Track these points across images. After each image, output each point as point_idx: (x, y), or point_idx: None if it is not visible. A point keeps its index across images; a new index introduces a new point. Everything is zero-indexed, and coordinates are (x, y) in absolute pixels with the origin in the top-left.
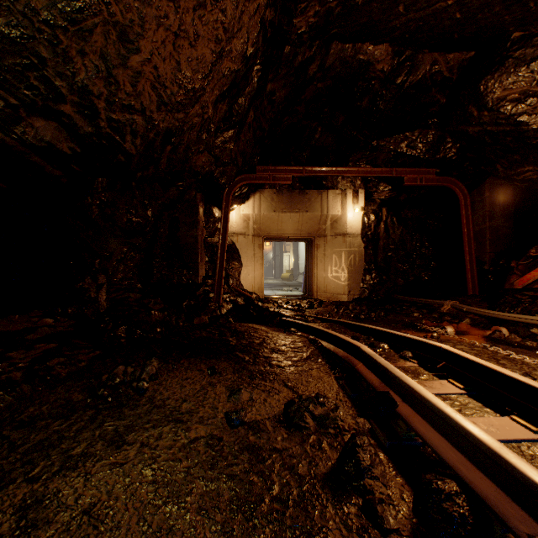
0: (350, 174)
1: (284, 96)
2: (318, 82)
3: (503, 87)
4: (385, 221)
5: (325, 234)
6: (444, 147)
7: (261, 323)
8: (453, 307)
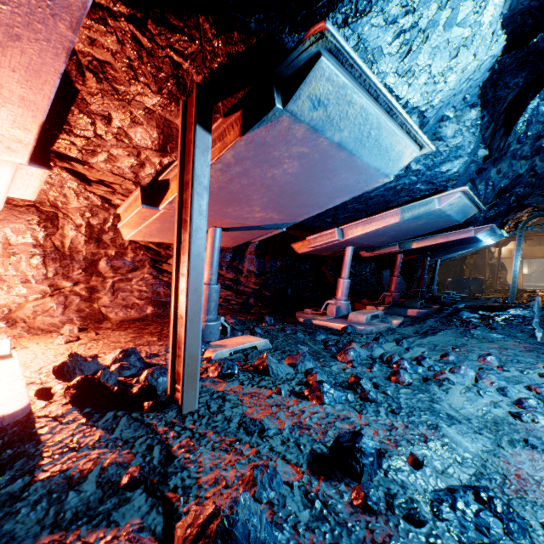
0: None
1: None
2: None
3: None
4: None
5: None
6: None
7: None
8: None
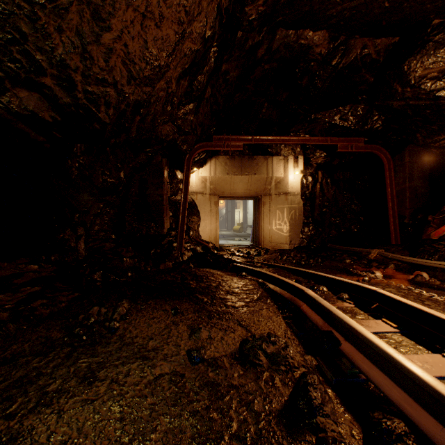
0: (292, 142)
1: (236, 75)
2: (265, 64)
3: (424, 67)
4: (320, 182)
5: (270, 193)
6: (371, 119)
7: (216, 268)
8: (379, 254)
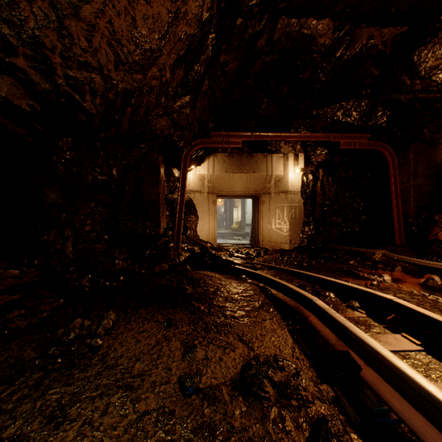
0: (293, 139)
1: (236, 67)
2: (265, 56)
3: (436, 57)
4: (321, 180)
5: (270, 192)
6: (375, 115)
7: (214, 270)
8: (384, 255)
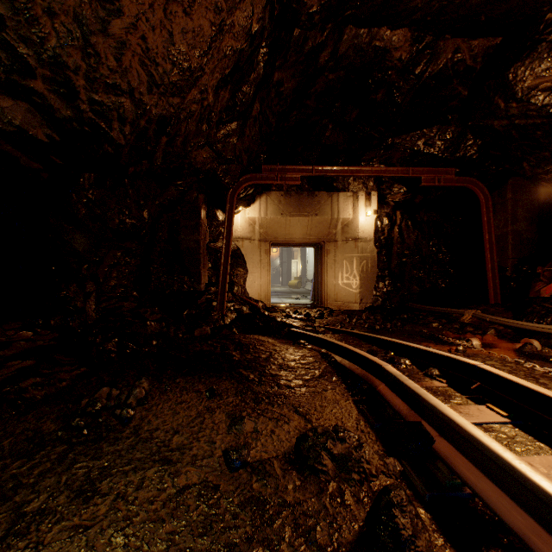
0: (364, 174)
1: (293, 87)
2: (329, 73)
3: (535, 75)
4: (399, 225)
5: (336, 239)
6: (464, 145)
7: (267, 334)
8: (475, 316)
